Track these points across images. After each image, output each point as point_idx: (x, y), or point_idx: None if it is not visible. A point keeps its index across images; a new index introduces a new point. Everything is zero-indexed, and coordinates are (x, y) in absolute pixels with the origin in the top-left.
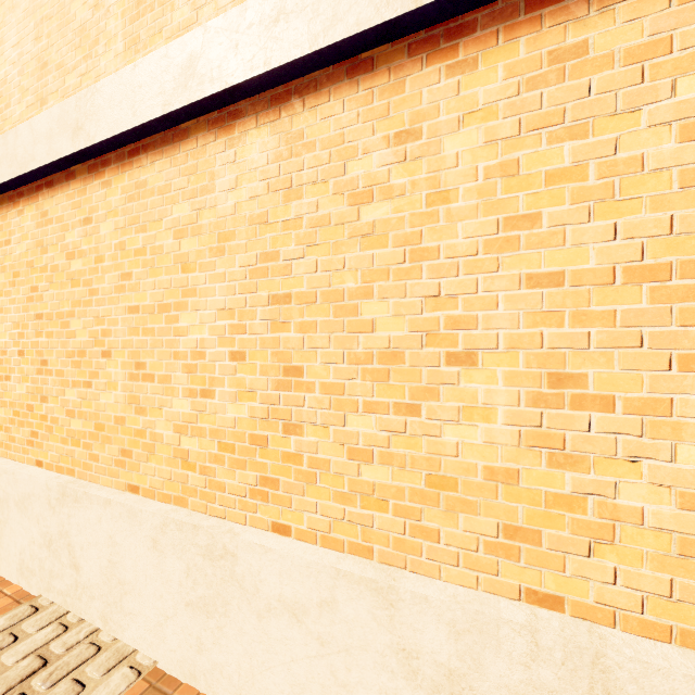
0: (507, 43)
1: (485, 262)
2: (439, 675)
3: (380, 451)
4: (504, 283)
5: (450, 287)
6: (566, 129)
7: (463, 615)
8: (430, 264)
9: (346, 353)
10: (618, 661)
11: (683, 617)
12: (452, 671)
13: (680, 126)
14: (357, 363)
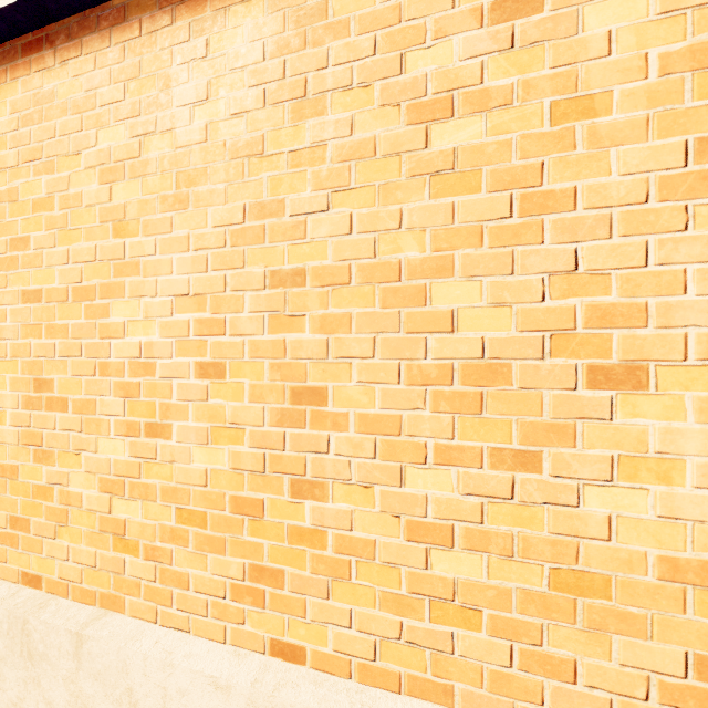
0: (12, 82)
1: (0, 278)
2: None
3: None
4: (10, 298)
5: None
6: (44, 164)
7: None
8: None
9: None
10: (35, 625)
11: (102, 582)
12: None
13: (100, 170)
14: None
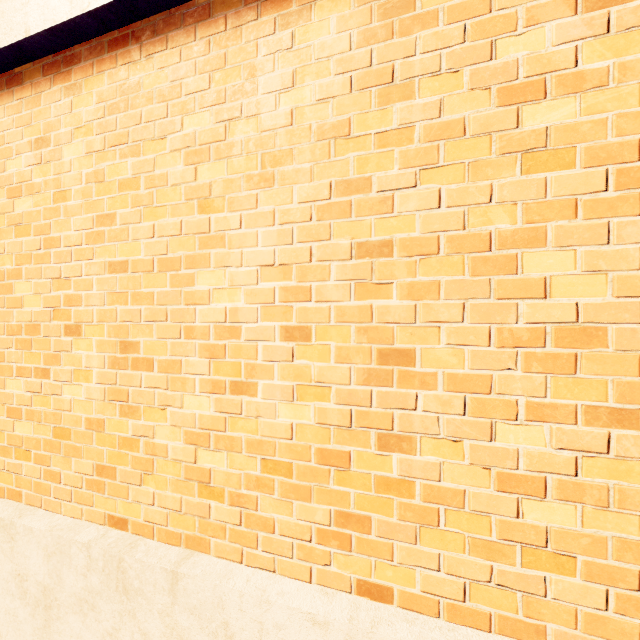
0: (98, 74)
1: (87, 251)
2: (39, 592)
3: (26, 409)
4: (97, 269)
5: (67, 270)
6: (129, 148)
7: (52, 540)
8: (56, 251)
9: (6, 326)
10: (130, 563)
11: (187, 525)
12: (46, 587)
13: (186, 153)
14: (13, 334)
